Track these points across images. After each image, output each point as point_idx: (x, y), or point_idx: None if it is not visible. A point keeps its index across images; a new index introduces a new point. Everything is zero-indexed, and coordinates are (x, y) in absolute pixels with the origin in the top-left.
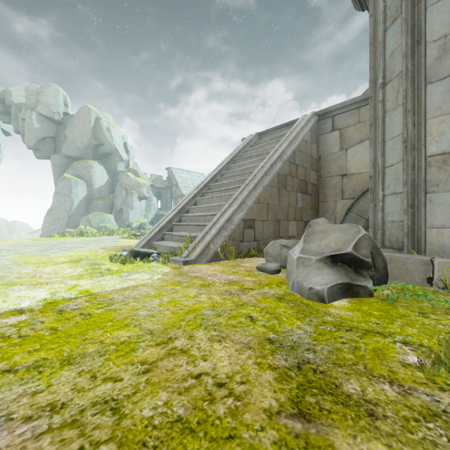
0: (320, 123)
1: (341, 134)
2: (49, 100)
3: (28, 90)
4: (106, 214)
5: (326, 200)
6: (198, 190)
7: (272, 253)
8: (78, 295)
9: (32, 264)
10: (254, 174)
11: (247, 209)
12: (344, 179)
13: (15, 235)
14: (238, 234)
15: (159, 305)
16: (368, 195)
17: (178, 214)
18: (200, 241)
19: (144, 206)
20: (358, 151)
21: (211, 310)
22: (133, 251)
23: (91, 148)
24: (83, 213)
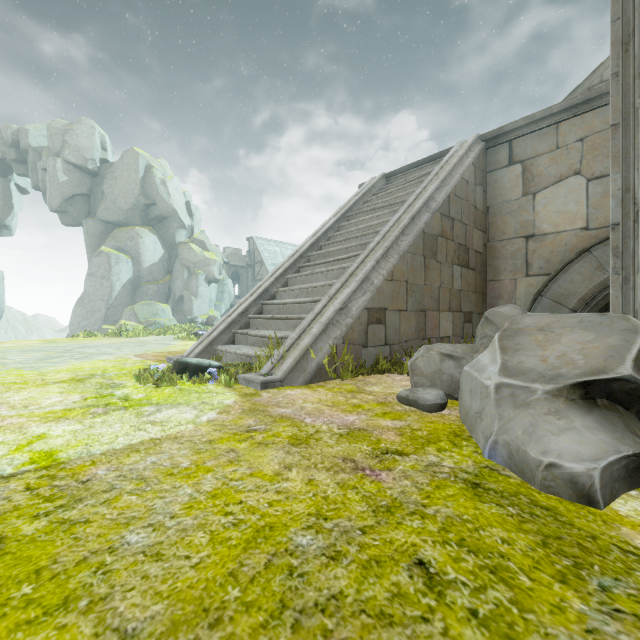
0: (489, 153)
1: (525, 169)
2: (80, 141)
3: (51, 128)
4: (159, 304)
5: (499, 278)
6: (291, 262)
7: (425, 369)
8: (21, 468)
9: (2, 384)
10: (383, 234)
11: (374, 290)
12: (530, 243)
13: (35, 334)
14: (358, 334)
15: (186, 506)
16: (573, 269)
17: (259, 300)
18: (293, 346)
19: (215, 292)
20: (556, 196)
21: (312, 530)
22: (177, 362)
23: (138, 210)
24: (127, 303)
